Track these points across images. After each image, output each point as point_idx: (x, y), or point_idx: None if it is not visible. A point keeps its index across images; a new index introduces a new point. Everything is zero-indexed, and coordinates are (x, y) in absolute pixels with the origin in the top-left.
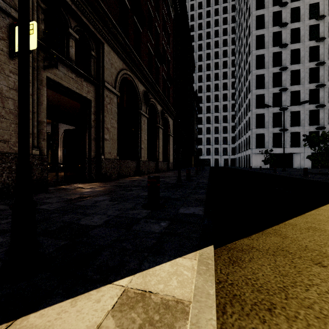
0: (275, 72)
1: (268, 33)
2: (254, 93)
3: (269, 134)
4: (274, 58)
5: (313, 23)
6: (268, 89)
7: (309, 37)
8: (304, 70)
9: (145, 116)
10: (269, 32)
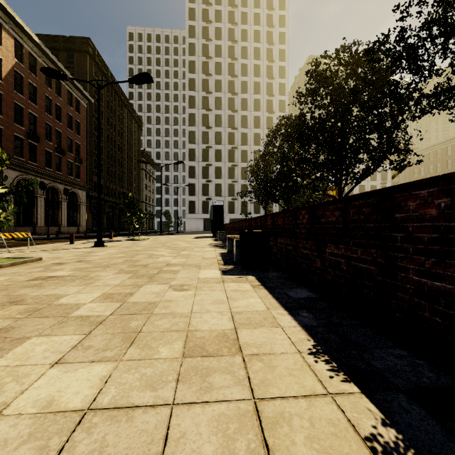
0: (204, 148)
1: (198, 113)
2: (187, 164)
3: (199, 202)
4: (204, 136)
5: (231, 114)
6: (198, 162)
7: (229, 124)
8: (225, 151)
9: (42, 197)
10: (199, 112)
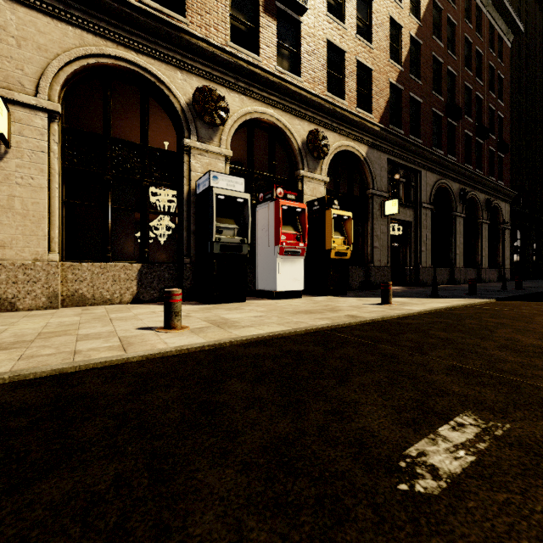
0: None
1: None
2: None
3: None
4: None
5: None
6: None
7: None
8: None
9: (460, 217)
10: None
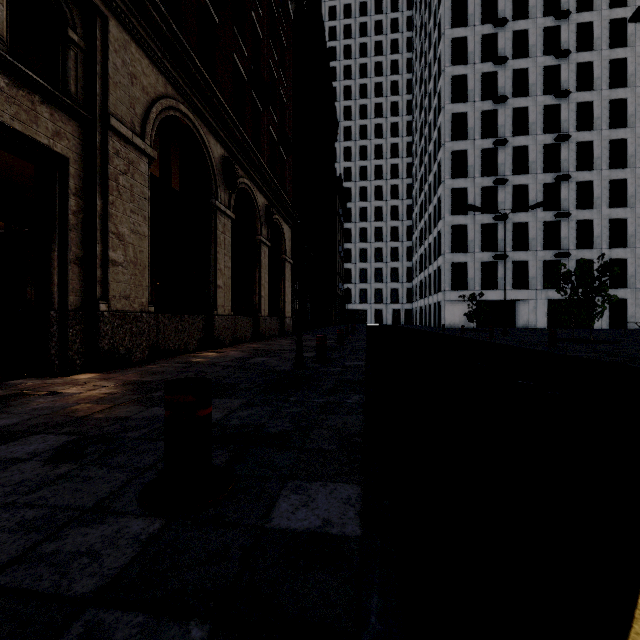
0: (486, 147)
1: (474, 73)
2: (448, 185)
3: (475, 264)
4: (484, 122)
5: (550, 64)
6: (474, 179)
7: (544, 88)
8: (536, 148)
9: (226, 216)
10: (475, 71)
